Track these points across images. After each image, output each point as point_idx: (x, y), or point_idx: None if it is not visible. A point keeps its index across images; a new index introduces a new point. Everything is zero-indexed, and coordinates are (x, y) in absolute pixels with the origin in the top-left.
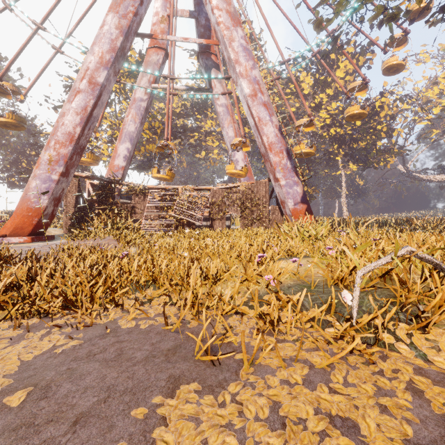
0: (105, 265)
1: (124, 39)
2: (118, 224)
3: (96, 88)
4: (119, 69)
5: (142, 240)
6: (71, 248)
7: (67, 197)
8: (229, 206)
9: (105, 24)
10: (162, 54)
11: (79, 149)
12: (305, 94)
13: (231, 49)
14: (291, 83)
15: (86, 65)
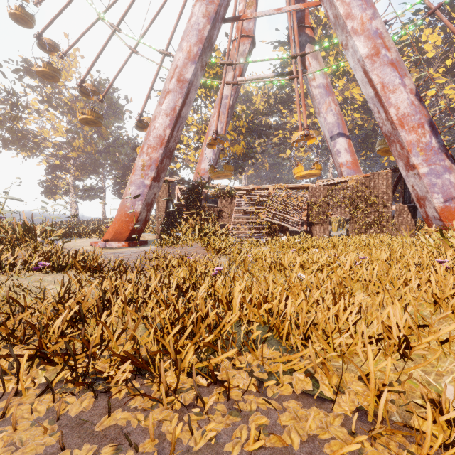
0: (194, 284)
1: (211, 27)
2: (205, 230)
3: (184, 86)
4: (206, 63)
5: (232, 248)
6: (160, 256)
7: (159, 203)
8: (334, 207)
9: (192, 16)
10: (248, 43)
11: (169, 153)
12: (428, 59)
13: (340, 2)
14: (407, 47)
15: (175, 64)
